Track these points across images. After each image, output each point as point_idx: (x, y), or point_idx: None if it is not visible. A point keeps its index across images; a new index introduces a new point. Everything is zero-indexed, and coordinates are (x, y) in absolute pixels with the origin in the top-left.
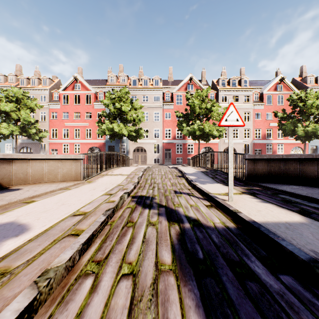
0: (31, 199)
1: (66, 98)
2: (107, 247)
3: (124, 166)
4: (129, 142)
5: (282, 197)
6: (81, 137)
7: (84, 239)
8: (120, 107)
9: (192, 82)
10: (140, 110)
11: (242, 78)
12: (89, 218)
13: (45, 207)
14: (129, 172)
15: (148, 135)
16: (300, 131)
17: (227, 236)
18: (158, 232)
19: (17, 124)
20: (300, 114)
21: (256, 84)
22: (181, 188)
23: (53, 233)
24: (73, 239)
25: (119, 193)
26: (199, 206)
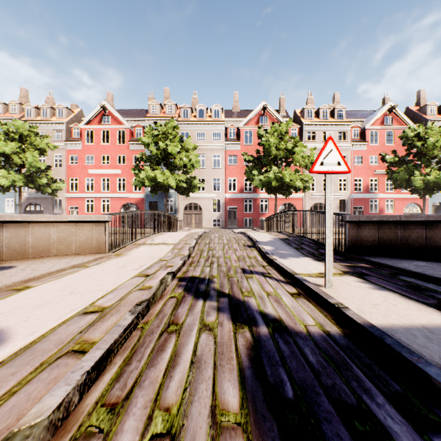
0: (25, 284)
1: (90, 136)
2: (132, 375)
3: (170, 230)
4: (179, 197)
5: (405, 280)
6: (112, 189)
7: (92, 361)
8: (165, 147)
9: (266, 113)
10: (193, 152)
11: (336, 107)
12: (108, 319)
13: (42, 297)
14: (176, 239)
15: (205, 187)
16: (418, 182)
17: (330, 351)
18: (218, 343)
19: (21, 171)
20: (418, 157)
21: (356, 116)
22: (251, 264)
23: (44, 347)
24: (74, 362)
25: (159, 273)
26: (280, 295)
